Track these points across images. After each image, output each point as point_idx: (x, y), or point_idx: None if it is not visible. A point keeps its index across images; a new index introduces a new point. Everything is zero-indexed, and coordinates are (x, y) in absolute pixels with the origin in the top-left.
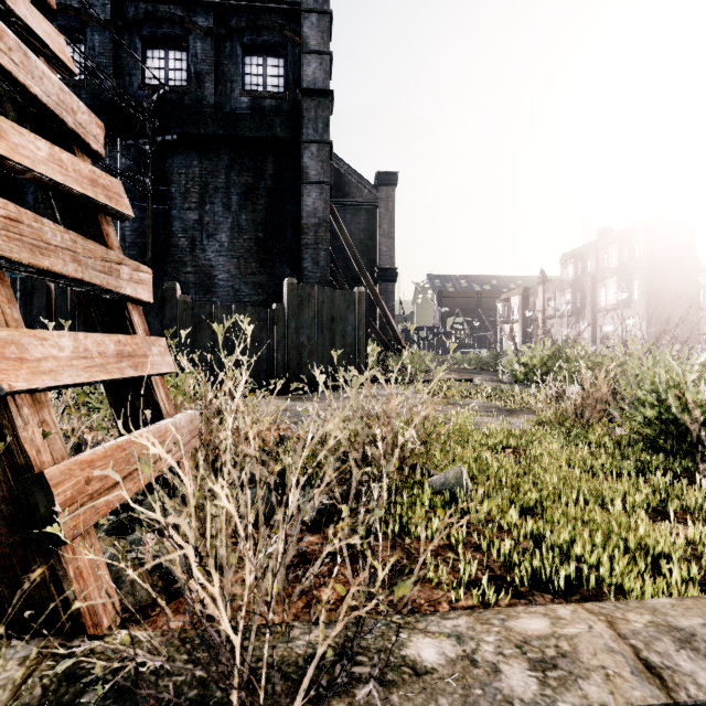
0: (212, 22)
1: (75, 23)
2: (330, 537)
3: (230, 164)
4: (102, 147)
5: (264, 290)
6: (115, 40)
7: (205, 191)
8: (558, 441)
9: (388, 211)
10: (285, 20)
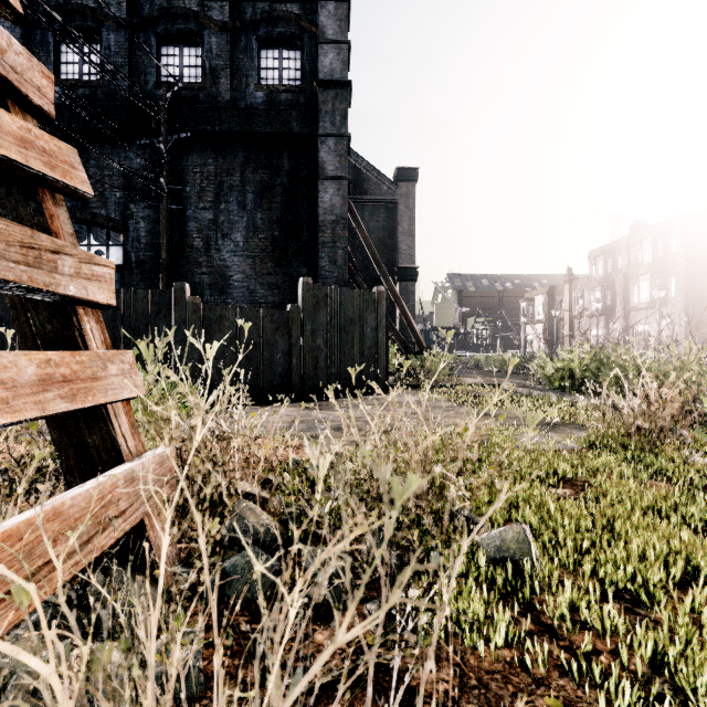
0: (227, 16)
1: (91, 23)
2: (344, 674)
3: (245, 162)
4: (50, 104)
5: (280, 291)
6: (130, 38)
7: (220, 190)
8: (627, 472)
9: (408, 208)
10: (301, 10)
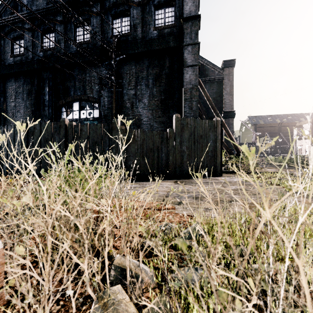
0: None
1: (87, 17)
2: None
3: (148, 65)
4: None
5: (164, 125)
6: (101, 19)
7: (137, 79)
8: None
9: (229, 80)
10: None
